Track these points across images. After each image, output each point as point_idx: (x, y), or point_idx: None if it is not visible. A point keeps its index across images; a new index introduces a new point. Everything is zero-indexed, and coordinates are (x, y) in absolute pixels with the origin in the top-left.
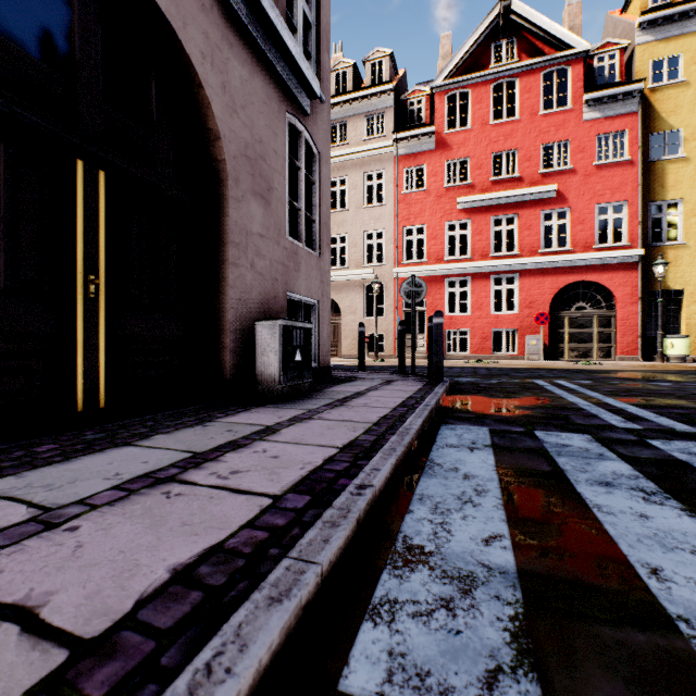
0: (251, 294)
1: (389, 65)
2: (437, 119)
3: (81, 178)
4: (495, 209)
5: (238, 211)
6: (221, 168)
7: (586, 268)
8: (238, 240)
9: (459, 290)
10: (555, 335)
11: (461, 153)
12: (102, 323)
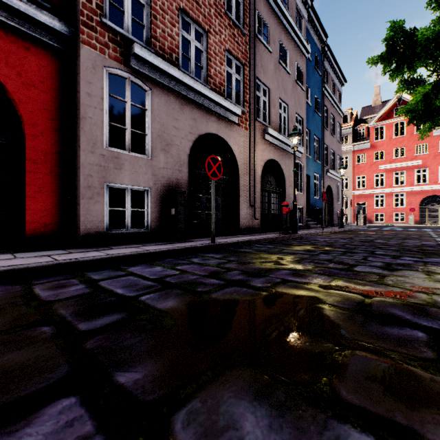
0: (335, 213)
1: (350, 116)
2: (370, 137)
3: (326, 205)
4: (395, 169)
5: (334, 202)
6: (332, 198)
7: (435, 190)
8: (334, 206)
9: (379, 199)
10: (421, 215)
11: (380, 149)
12: (326, 217)
